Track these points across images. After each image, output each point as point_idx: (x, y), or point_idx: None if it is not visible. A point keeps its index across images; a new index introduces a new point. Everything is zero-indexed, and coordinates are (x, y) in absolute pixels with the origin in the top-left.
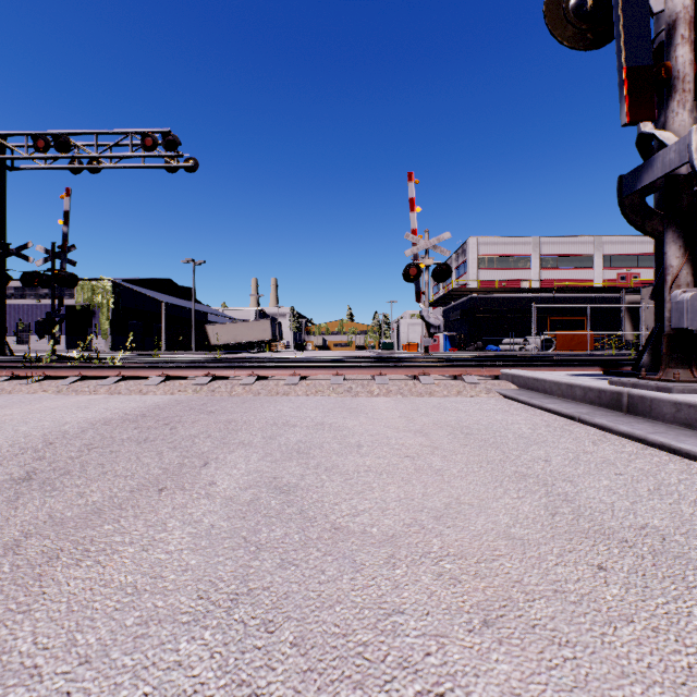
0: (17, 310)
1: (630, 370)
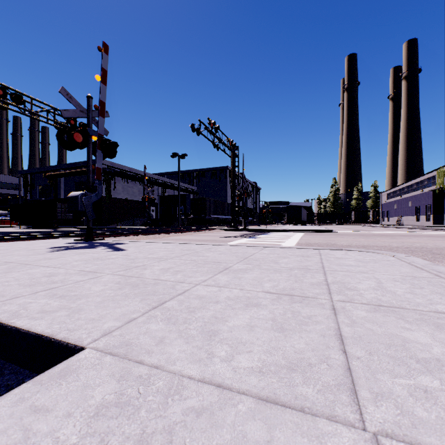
0: (415, 199)
1: None
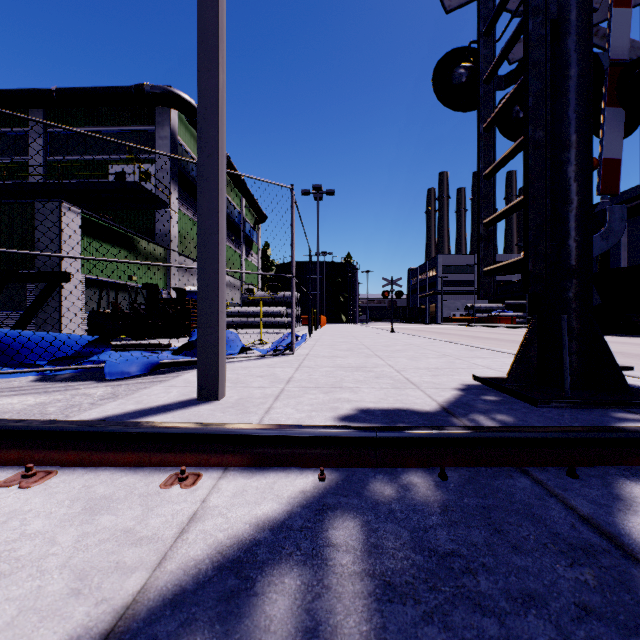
0: None
1: (634, 394)
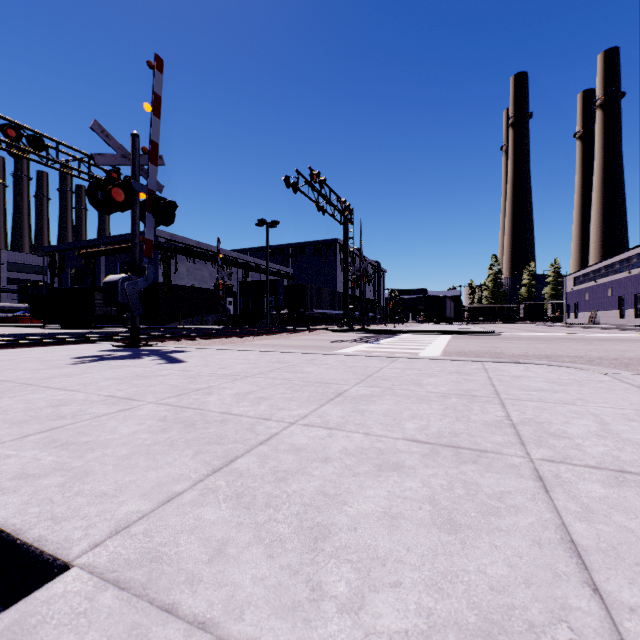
0: (618, 285)
1: None
